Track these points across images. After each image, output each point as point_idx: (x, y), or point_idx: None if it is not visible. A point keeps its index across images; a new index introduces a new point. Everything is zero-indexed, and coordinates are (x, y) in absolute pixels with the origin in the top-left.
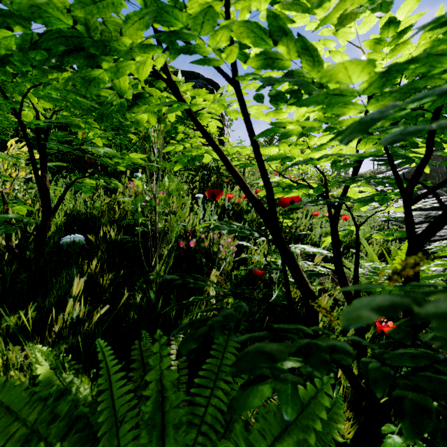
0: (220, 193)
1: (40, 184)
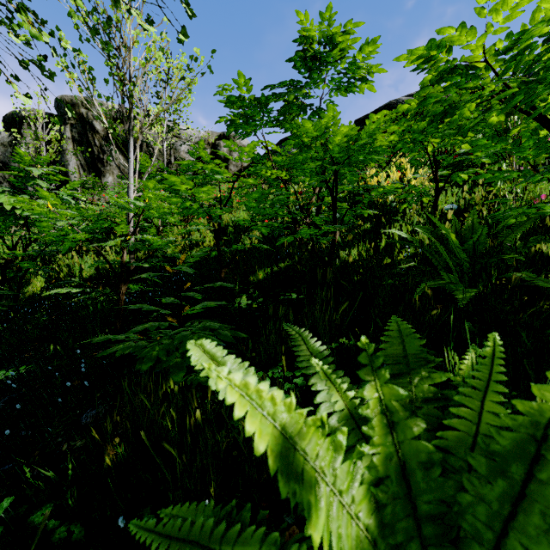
0: None
1: (434, 178)
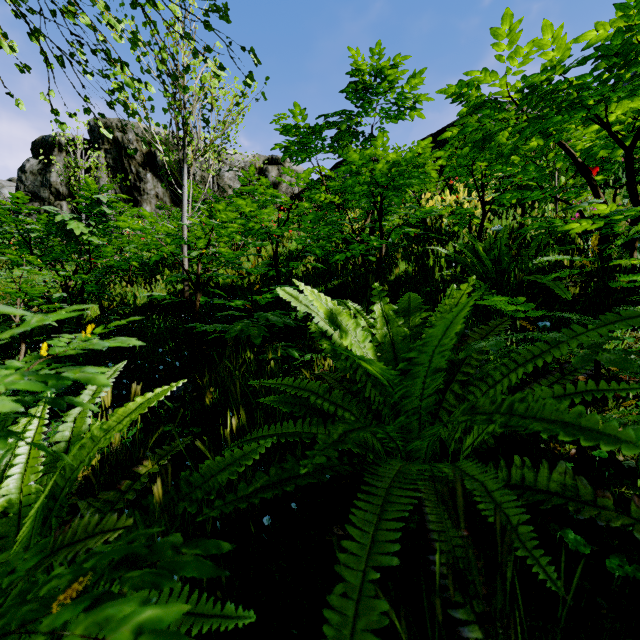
0: (593, 169)
1: (480, 200)
